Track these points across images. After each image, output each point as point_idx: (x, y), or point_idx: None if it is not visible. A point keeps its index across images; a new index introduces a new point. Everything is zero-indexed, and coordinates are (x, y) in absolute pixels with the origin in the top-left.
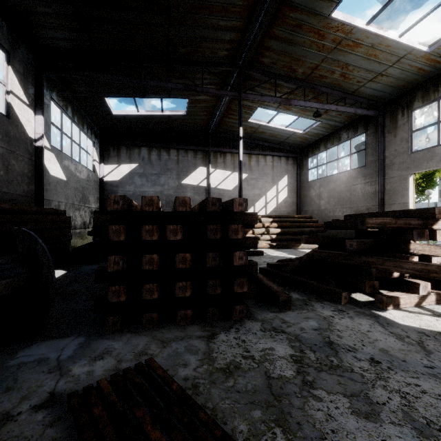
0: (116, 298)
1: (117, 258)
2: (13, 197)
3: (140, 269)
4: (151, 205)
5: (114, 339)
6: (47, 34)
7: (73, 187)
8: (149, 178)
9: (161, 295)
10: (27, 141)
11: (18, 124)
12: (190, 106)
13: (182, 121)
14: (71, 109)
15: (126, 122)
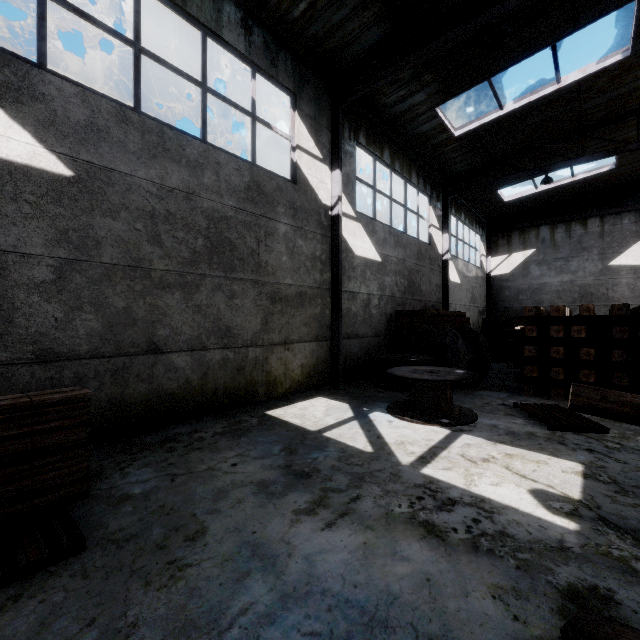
0: (529, 374)
1: (530, 348)
2: (432, 304)
3: (548, 358)
4: (557, 312)
5: (530, 398)
6: (454, 168)
7: (464, 289)
8: (551, 265)
9: (566, 379)
10: (438, 258)
11: (434, 247)
12: (622, 156)
13: (608, 177)
14: (463, 214)
15: (519, 203)
